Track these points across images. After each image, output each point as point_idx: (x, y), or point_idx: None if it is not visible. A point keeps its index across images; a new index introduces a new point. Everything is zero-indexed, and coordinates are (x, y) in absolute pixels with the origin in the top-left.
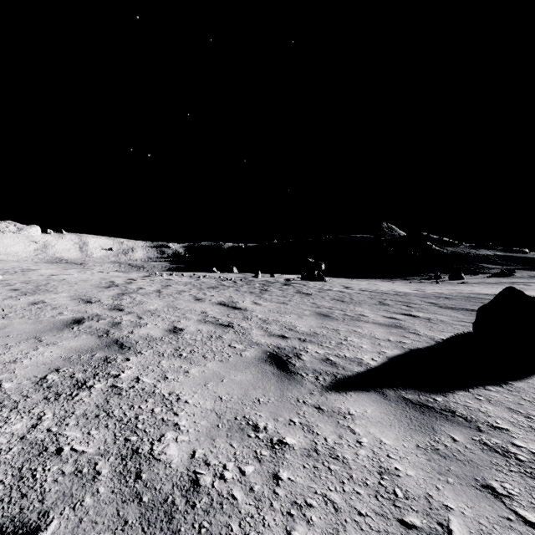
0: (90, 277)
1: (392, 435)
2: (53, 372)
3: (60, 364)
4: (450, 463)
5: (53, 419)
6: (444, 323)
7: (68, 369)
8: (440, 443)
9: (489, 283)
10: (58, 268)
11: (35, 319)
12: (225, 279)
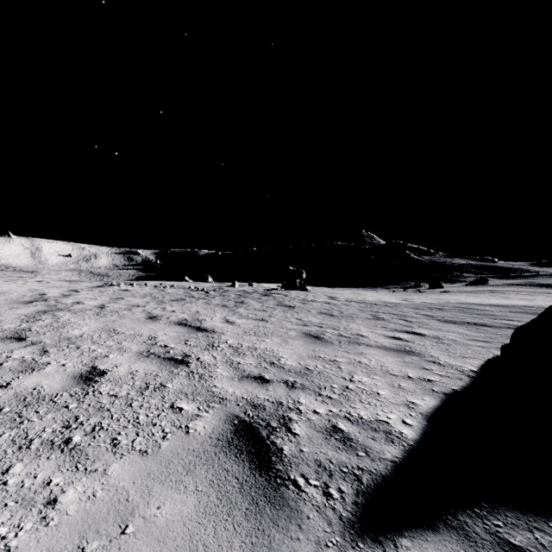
0: (14, 289)
1: None
2: None
3: None
4: None
5: None
6: (459, 344)
7: None
8: None
9: (469, 292)
10: None
11: None
12: (196, 289)
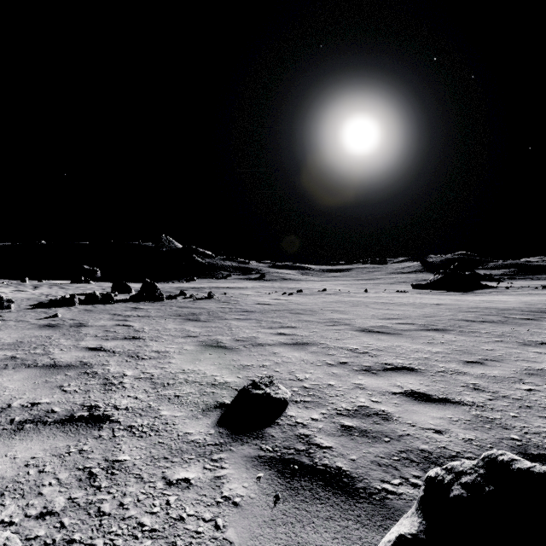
0: None
1: None
2: None
3: None
4: None
5: None
6: None
7: None
8: None
9: (198, 283)
10: None
11: None
12: None
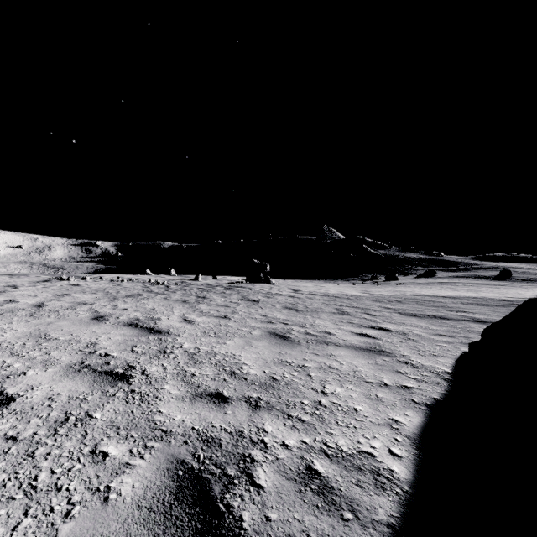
0: None
1: None
2: None
3: None
4: None
5: None
6: (425, 340)
7: None
8: None
9: (422, 284)
10: None
11: None
12: (156, 283)
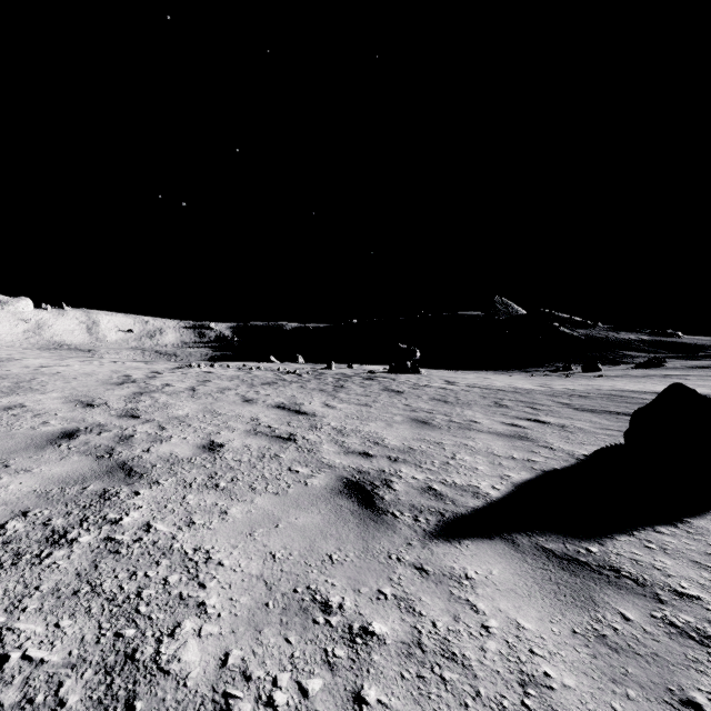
0: (97, 370)
1: (533, 614)
2: (17, 517)
3: (31, 503)
4: (626, 661)
5: (1, 600)
6: (584, 432)
7: (42, 511)
8: (605, 625)
9: (634, 377)
10: (52, 357)
11: (5, 432)
12: (286, 372)
